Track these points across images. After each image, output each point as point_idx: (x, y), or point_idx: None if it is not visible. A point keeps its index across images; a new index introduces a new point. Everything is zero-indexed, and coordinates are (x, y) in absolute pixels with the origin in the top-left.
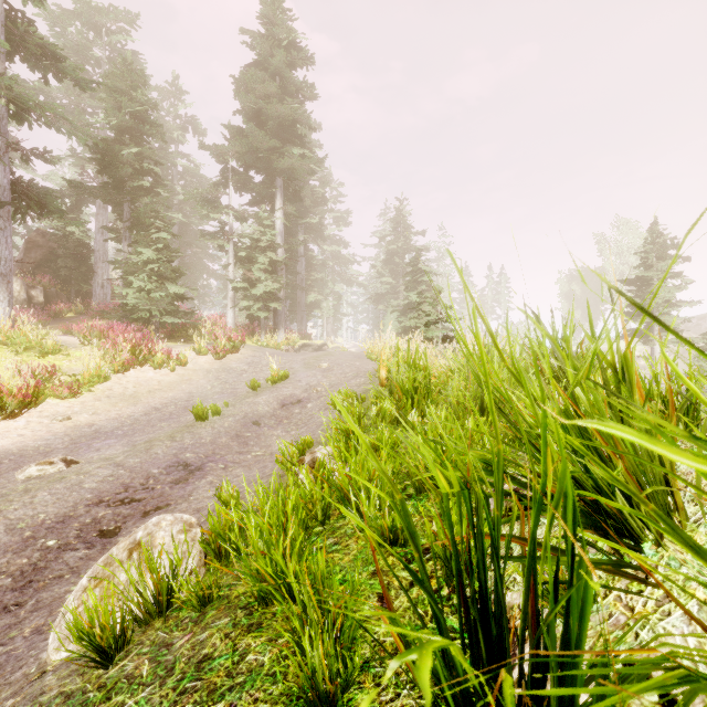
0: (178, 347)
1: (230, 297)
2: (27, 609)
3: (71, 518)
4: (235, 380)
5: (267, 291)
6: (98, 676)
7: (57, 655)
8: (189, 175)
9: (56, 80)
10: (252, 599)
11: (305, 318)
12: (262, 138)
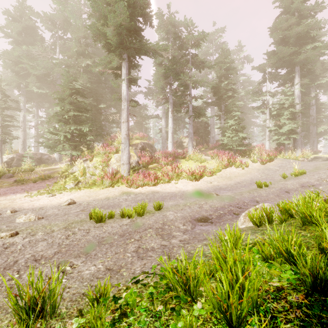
0: (243, 159)
1: (267, 135)
2: (221, 223)
3: (224, 208)
4: (272, 174)
5: (289, 129)
6: (256, 228)
7: (241, 226)
8: (245, 82)
9: (203, 70)
10: (300, 225)
11: (315, 142)
12: (286, 50)
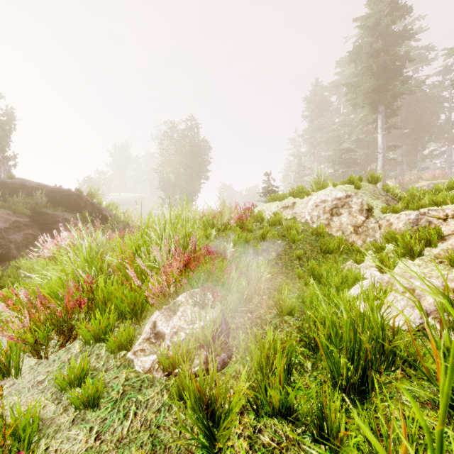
0: None
1: None
2: None
3: None
4: None
5: None
6: None
7: None
8: None
9: None
10: None
11: None
12: None
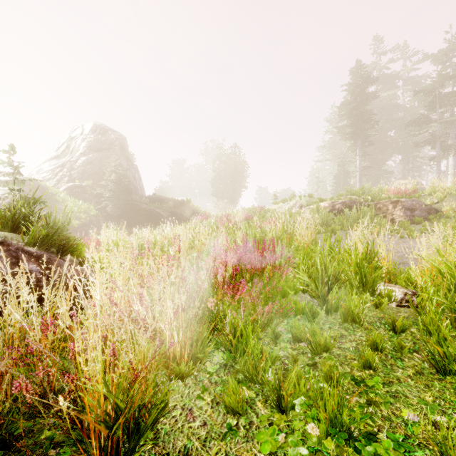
0: None
1: None
2: None
3: None
4: None
5: None
6: None
7: None
8: None
9: None
10: None
11: None
12: None
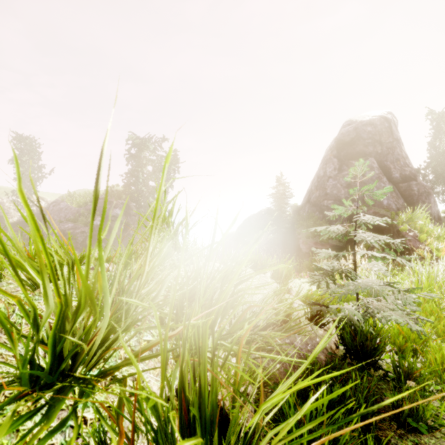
0: None
1: None
2: None
3: None
4: None
5: None
6: None
7: None
8: None
9: None
10: None
11: None
12: None
